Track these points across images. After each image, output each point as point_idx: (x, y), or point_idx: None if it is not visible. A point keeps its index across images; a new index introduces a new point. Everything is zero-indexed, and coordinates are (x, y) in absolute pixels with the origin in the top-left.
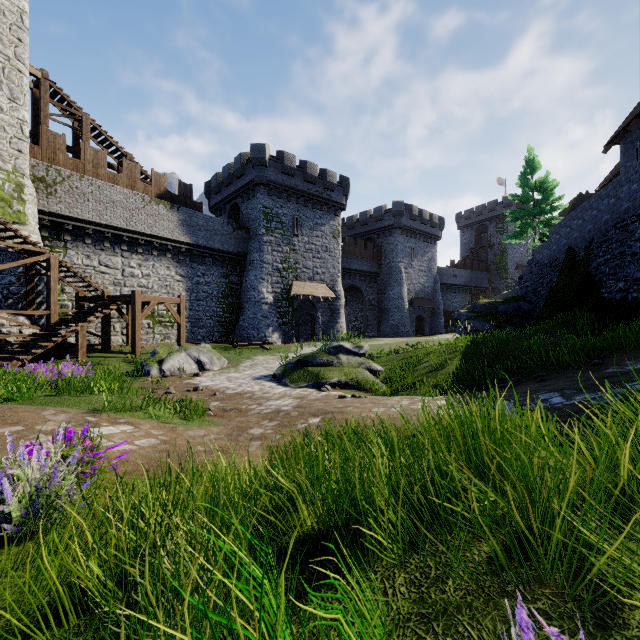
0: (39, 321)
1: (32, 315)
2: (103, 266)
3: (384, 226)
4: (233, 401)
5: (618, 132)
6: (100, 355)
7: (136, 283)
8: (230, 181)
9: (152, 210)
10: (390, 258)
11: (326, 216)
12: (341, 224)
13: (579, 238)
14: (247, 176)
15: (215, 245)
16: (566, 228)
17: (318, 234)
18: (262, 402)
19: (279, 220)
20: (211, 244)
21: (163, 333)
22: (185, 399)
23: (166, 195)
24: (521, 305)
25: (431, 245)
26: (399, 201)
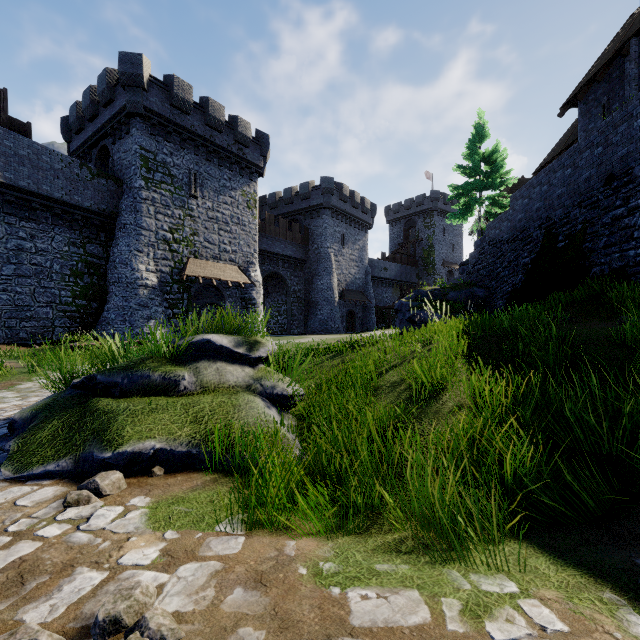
0: None
1: None
2: None
3: (311, 205)
4: None
5: (581, 87)
6: None
7: None
8: (94, 111)
9: None
10: (318, 243)
11: (238, 179)
12: (262, 202)
13: (566, 193)
14: (117, 102)
15: (55, 193)
16: (541, 186)
17: (227, 200)
18: None
19: (167, 172)
20: (46, 190)
21: None
22: None
23: None
24: (475, 291)
25: (362, 233)
26: (328, 177)
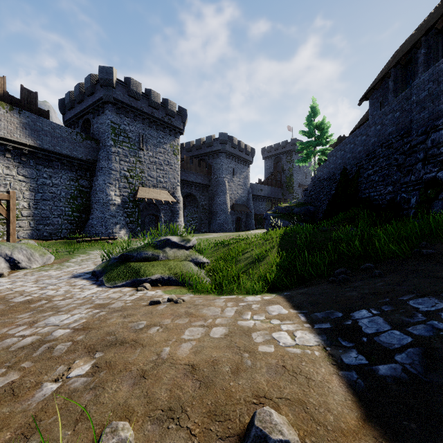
0: None
1: None
2: None
3: (213, 150)
4: (4, 317)
5: (369, 90)
6: None
7: None
8: (81, 98)
9: None
10: (217, 174)
11: (168, 137)
12: (181, 147)
13: (351, 157)
14: (96, 94)
15: (63, 151)
16: (341, 151)
17: (161, 150)
18: (41, 318)
19: (126, 135)
20: (58, 149)
21: (1, 230)
22: None
23: (5, 97)
24: (309, 208)
25: (246, 167)
26: (224, 133)
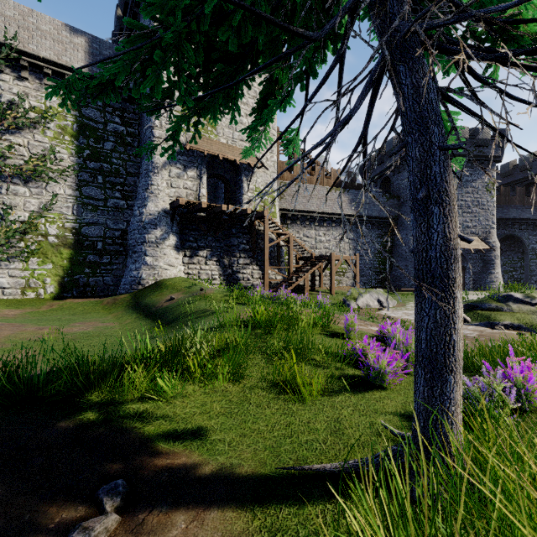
0: (281, 272)
1: (279, 268)
2: (305, 237)
3: None
4: None
5: None
6: (312, 293)
7: (322, 246)
8: (382, 161)
9: (332, 196)
10: None
11: (477, 172)
12: None
13: None
14: (398, 154)
15: (373, 214)
16: None
17: (468, 190)
18: None
19: None
20: (370, 213)
21: (338, 280)
22: (401, 320)
23: (339, 183)
24: None
25: None
26: None
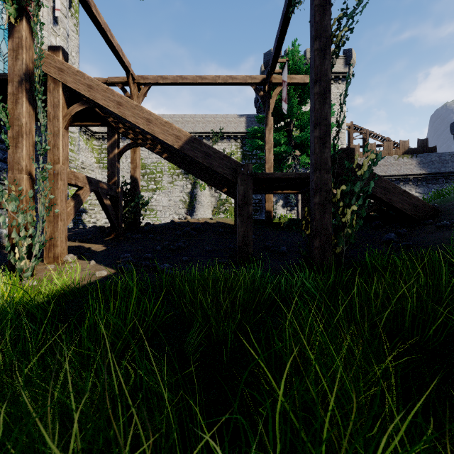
0: None
1: None
2: None
3: None
4: None
5: None
6: None
7: None
8: None
9: (399, 162)
10: None
11: None
12: None
13: None
14: None
15: (446, 170)
16: None
17: None
18: None
19: None
20: (442, 170)
21: None
22: None
23: (408, 151)
24: None
25: None
26: None
